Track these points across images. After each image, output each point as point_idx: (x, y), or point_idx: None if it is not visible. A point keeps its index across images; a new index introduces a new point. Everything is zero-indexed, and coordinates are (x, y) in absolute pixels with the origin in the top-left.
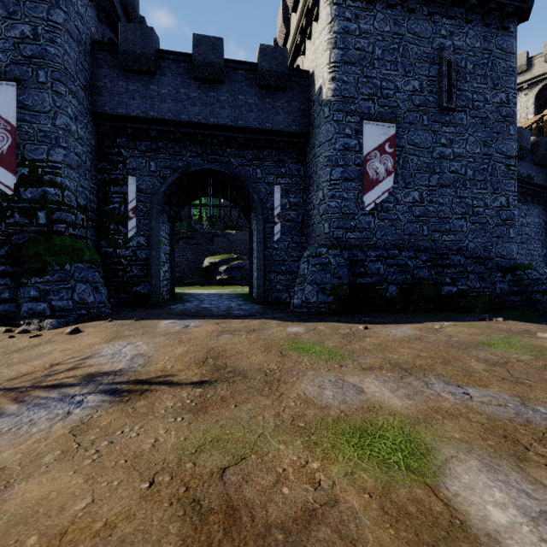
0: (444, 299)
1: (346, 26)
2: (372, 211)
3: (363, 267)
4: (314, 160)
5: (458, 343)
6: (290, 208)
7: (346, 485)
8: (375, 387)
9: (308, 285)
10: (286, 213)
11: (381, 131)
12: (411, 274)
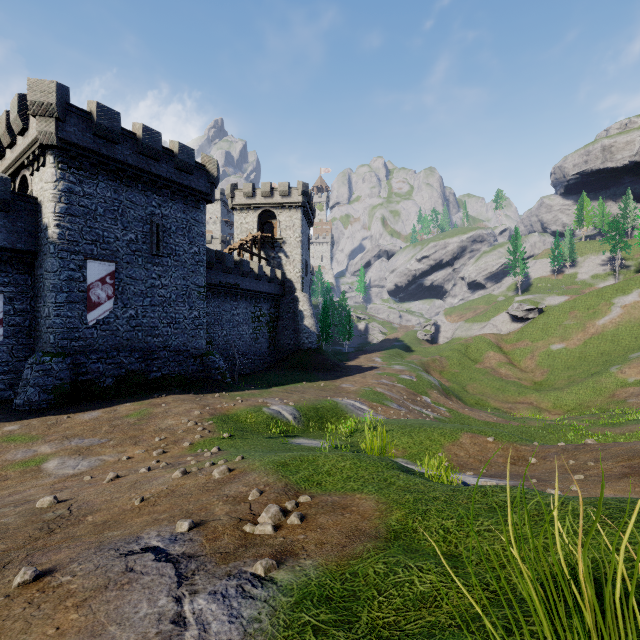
0: (151, 382)
1: (71, 188)
2: (95, 325)
3: (85, 368)
4: (42, 278)
5: (115, 417)
6: (15, 314)
7: (12, 472)
8: (45, 448)
9: (32, 387)
10: (11, 318)
11: (103, 268)
12: (126, 368)
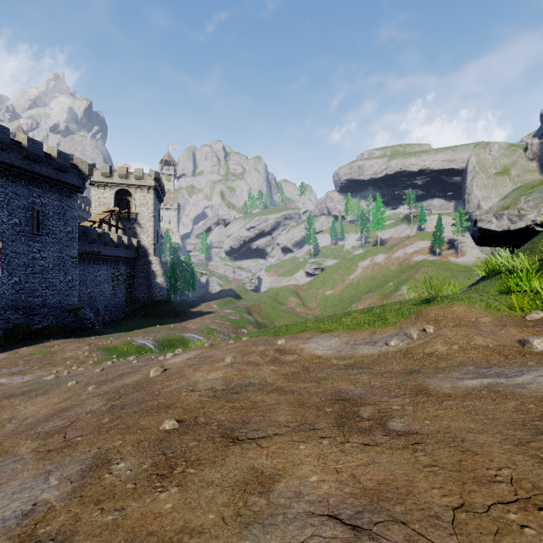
0: (34, 332)
1: None
2: None
3: None
4: None
5: (22, 356)
6: None
7: None
8: None
9: None
10: None
11: None
12: (13, 323)
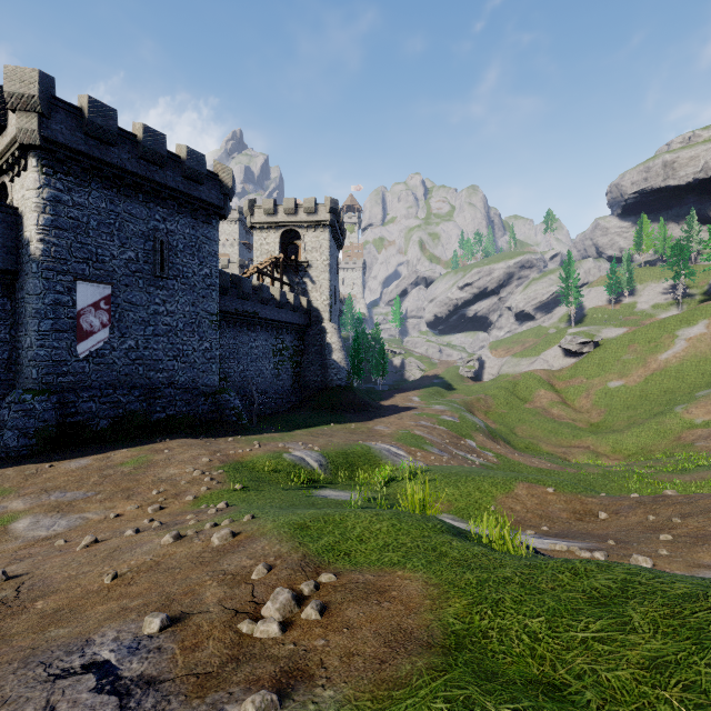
0: (153, 424)
1: (58, 196)
2: (87, 357)
3: (75, 408)
4: (23, 302)
5: (107, 466)
6: None
7: None
8: (17, 504)
9: (9, 431)
10: None
11: (97, 290)
12: (124, 408)
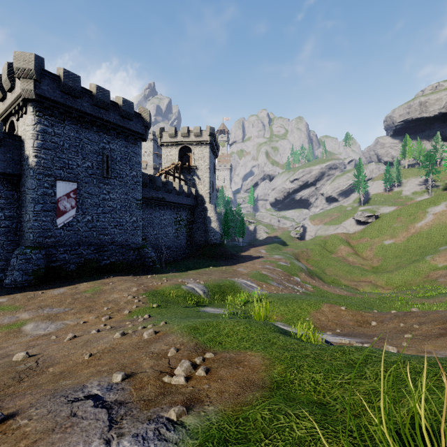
0: (102, 267)
1: (45, 129)
2: (63, 227)
3: (55, 257)
4: (24, 193)
5: (76, 293)
6: (5, 219)
7: None
8: (25, 315)
9: (17, 271)
10: (2, 222)
11: (68, 186)
12: (85, 258)
